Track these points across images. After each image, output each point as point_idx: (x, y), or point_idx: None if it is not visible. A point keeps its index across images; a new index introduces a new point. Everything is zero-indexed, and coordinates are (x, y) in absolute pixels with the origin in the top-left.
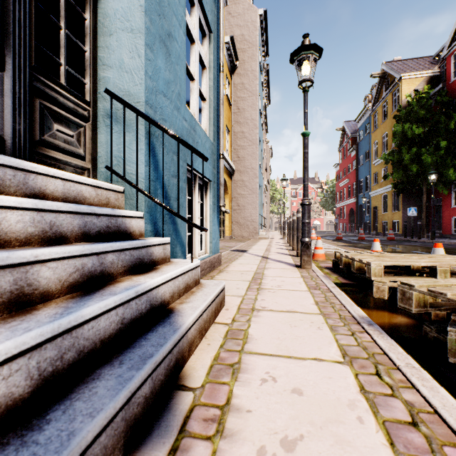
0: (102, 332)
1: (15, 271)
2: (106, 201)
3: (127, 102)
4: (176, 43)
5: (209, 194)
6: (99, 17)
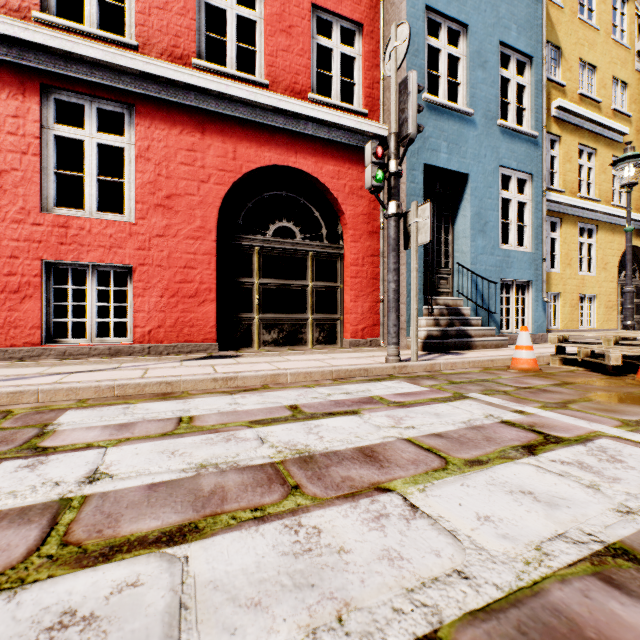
0: (451, 334)
1: (437, 320)
2: (456, 304)
3: (463, 266)
4: (490, 223)
5: (531, 290)
6: (454, 233)
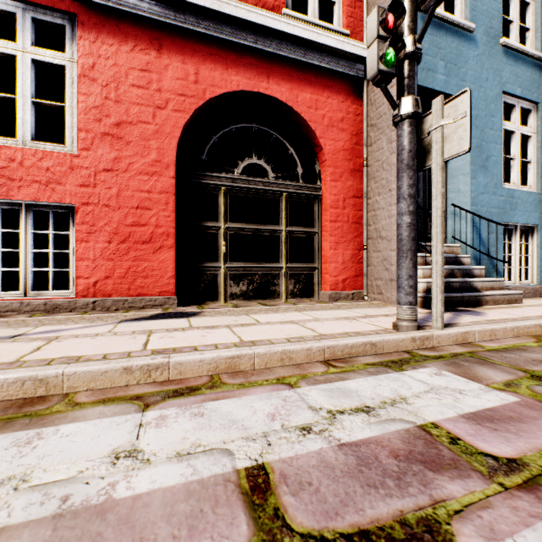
0: (454, 286)
1: None
2: (452, 252)
3: (461, 208)
4: (492, 157)
5: (536, 236)
6: (447, 171)
